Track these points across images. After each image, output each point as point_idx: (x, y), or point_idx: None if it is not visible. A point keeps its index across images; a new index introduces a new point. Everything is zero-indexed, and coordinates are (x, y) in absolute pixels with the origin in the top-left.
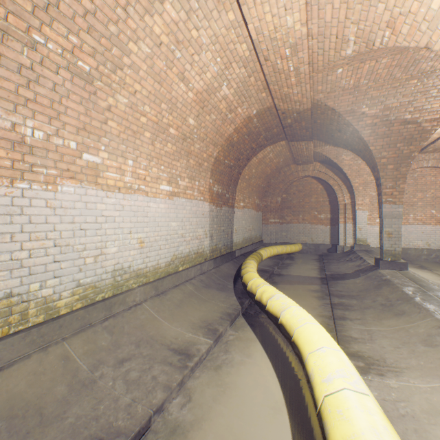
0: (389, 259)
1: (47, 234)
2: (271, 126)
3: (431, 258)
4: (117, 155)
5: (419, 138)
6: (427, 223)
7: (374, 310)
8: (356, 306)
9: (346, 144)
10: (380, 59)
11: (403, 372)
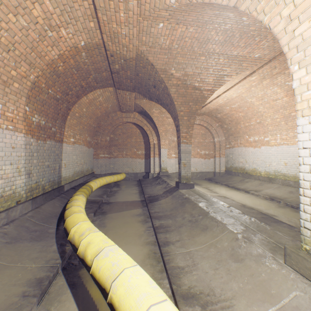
0: (184, 182)
1: None
2: (101, 68)
3: (197, 177)
4: None
5: (201, 101)
6: (196, 157)
7: (186, 227)
8: (173, 226)
9: (158, 99)
10: (189, 27)
11: (234, 306)
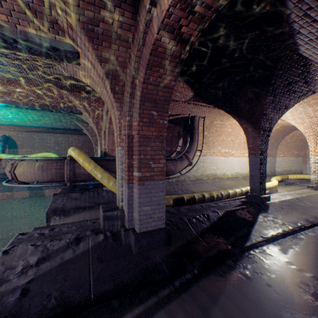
0: None
1: (227, 165)
2: (290, 127)
3: None
4: (236, 150)
5: None
6: None
7: None
8: None
9: None
10: None
11: None
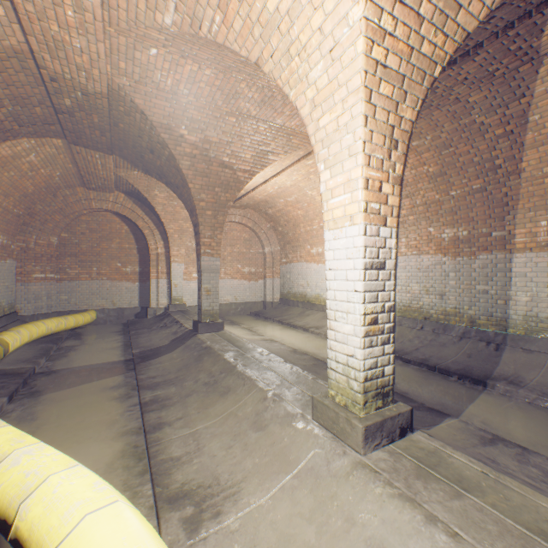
0: (208, 320)
1: None
2: (30, 97)
3: (238, 312)
4: None
5: (235, 187)
6: (235, 277)
7: (198, 395)
8: (176, 397)
9: (161, 174)
10: (205, 67)
11: (242, 490)
